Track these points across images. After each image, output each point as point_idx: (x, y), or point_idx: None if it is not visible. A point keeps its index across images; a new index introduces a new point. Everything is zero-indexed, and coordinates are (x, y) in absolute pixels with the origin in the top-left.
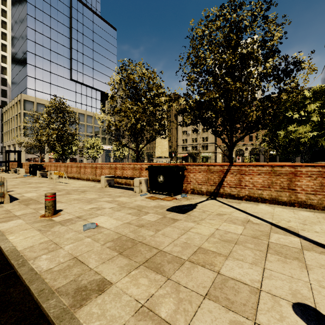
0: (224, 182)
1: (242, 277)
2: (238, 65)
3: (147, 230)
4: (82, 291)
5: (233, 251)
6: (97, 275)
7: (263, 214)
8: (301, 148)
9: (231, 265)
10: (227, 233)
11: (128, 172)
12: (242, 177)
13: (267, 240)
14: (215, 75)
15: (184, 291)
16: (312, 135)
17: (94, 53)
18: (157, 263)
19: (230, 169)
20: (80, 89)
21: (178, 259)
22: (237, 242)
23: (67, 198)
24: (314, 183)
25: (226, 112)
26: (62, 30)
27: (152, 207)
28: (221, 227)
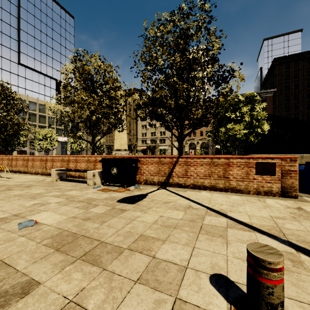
0: (173, 173)
1: (174, 257)
2: (186, 68)
3: (92, 222)
4: (1, 298)
5: (171, 235)
6: (24, 277)
7: (203, 200)
8: (237, 143)
9: (167, 248)
10: (169, 219)
11: (82, 165)
12: (188, 168)
13: (201, 222)
14: (167, 75)
15: (117, 279)
16: (245, 133)
17: (47, 38)
18: (96, 255)
19: (178, 161)
20: (31, 75)
21: (118, 249)
22: (176, 226)
23: (5, 195)
24: (242, 171)
25: (176, 110)
26: (7, 7)
27: (103, 199)
28: (165, 214)
